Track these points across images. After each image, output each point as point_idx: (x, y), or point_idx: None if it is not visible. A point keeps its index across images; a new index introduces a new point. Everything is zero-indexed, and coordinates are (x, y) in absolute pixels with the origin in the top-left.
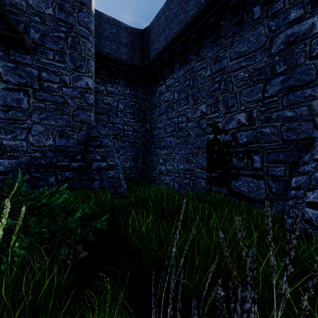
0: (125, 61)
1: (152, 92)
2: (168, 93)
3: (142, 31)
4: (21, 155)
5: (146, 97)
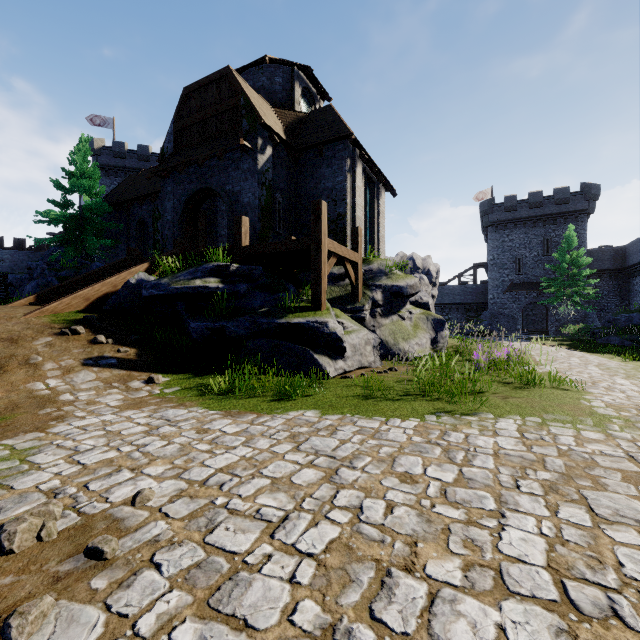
0: (607, 268)
1: (629, 281)
2: (636, 287)
3: (621, 247)
4: (560, 321)
5: (626, 284)
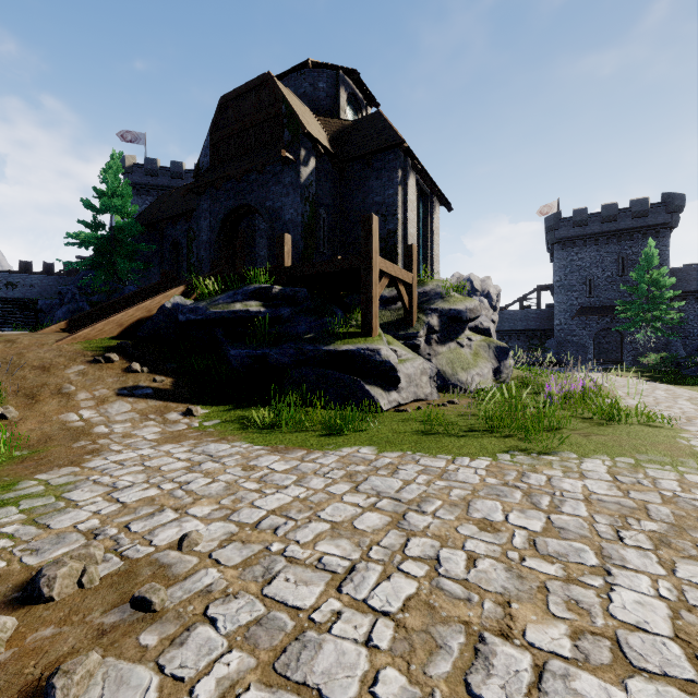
0: (693, 290)
1: None
2: None
3: None
4: (638, 350)
5: None
